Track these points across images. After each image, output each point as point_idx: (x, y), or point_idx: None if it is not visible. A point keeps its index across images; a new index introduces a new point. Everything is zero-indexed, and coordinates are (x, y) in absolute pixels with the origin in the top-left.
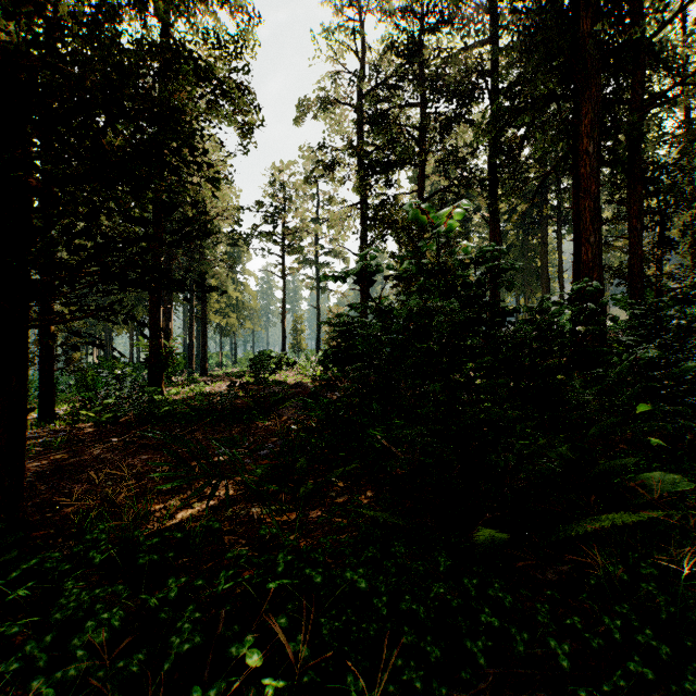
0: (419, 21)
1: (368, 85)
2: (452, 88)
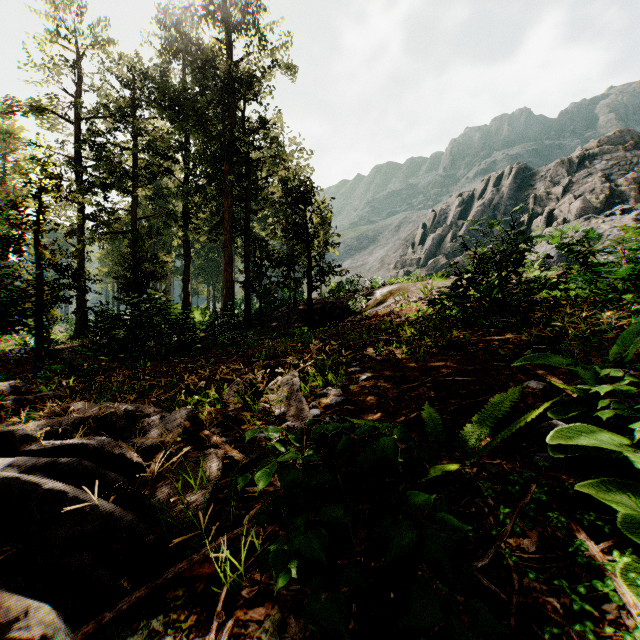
0: (133, 89)
1: (87, 114)
2: (158, 149)
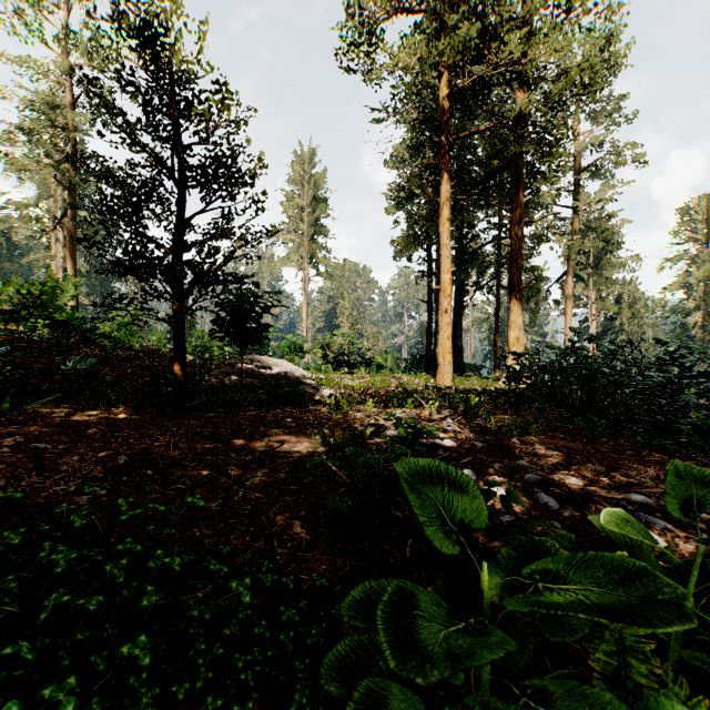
0: None
1: None
2: None
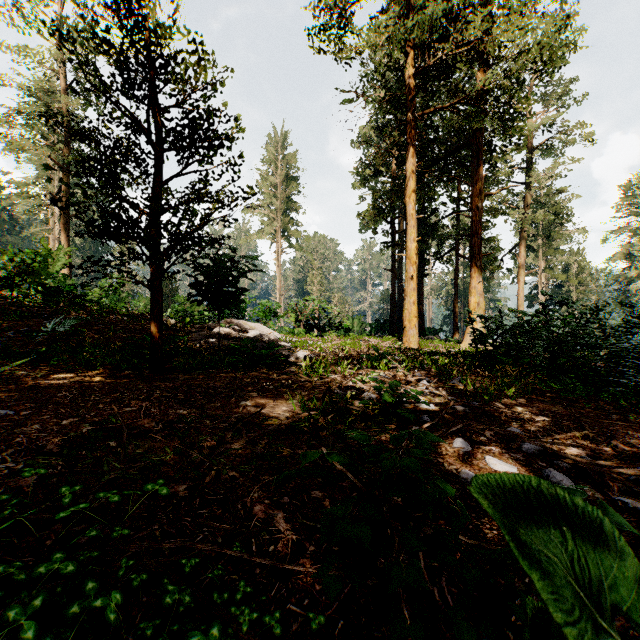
0: None
1: None
2: None
